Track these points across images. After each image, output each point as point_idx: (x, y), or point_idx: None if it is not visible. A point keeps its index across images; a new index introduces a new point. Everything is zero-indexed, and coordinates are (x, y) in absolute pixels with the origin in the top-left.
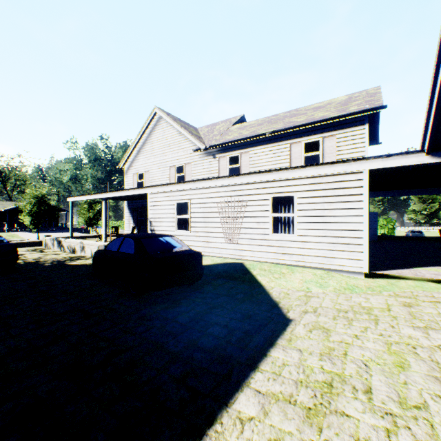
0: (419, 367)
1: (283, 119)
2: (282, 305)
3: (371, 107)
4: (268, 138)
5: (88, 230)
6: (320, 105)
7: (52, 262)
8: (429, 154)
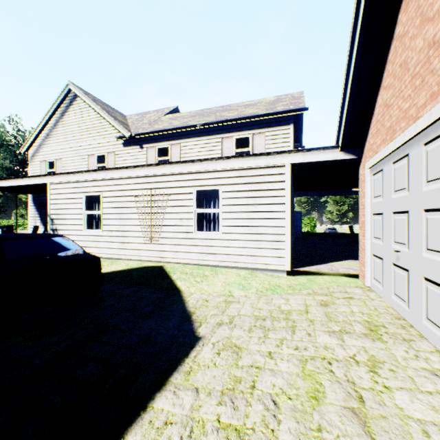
0: (336, 395)
1: (216, 113)
2: (195, 317)
3: (295, 108)
4: (200, 130)
5: None
6: (252, 103)
7: None
8: (343, 151)
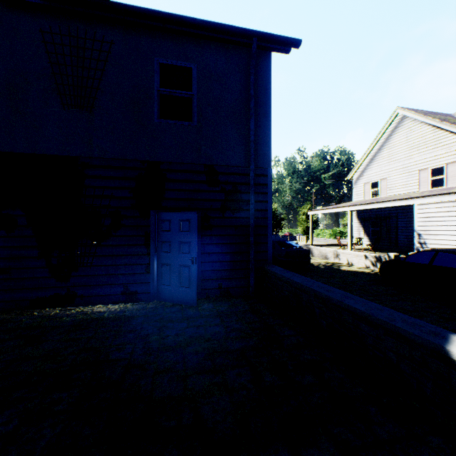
0: None
1: None
2: None
3: None
4: None
5: (295, 238)
6: None
7: (323, 266)
8: None
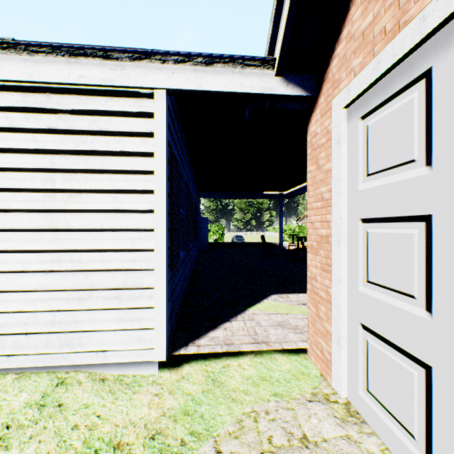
0: None
1: None
2: None
3: None
4: None
5: None
6: None
7: None
8: (282, 75)
